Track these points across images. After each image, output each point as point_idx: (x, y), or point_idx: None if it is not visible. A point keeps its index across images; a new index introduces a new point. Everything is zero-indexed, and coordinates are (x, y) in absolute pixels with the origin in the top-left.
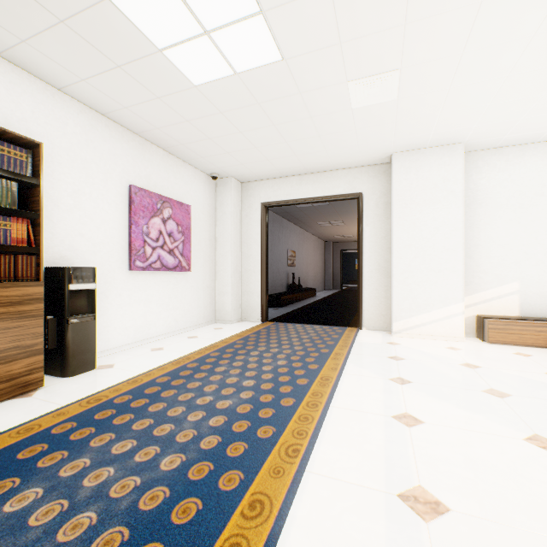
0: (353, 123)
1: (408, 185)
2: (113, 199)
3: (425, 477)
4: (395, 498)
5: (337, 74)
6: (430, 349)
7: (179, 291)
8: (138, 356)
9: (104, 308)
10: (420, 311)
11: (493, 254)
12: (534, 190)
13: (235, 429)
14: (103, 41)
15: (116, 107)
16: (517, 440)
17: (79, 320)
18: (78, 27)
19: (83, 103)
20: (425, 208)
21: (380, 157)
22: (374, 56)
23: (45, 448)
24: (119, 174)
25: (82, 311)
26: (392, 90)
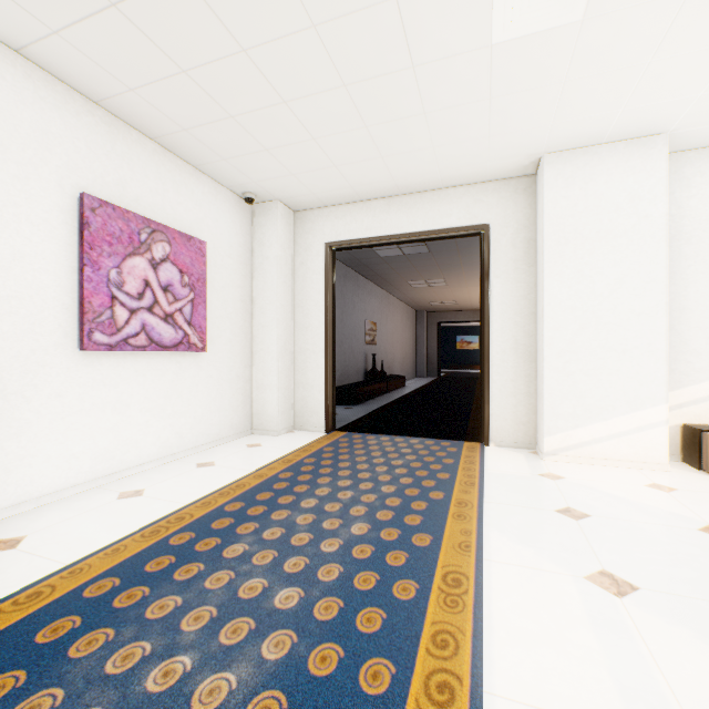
0: (488, 83)
1: (571, 208)
2: (42, 216)
3: None
4: None
5: None
6: (622, 491)
7: (186, 385)
8: (84, 514)
9: (21, 422)
10: (591, 418)
11: None
12: None
13: None
14: None
15: (36, 30)
16: None
17: None
18: None
19: None
20: (599, 245)
21: (521, 163)
22: None
23: None
24: (56, 171)
25: None
26: None
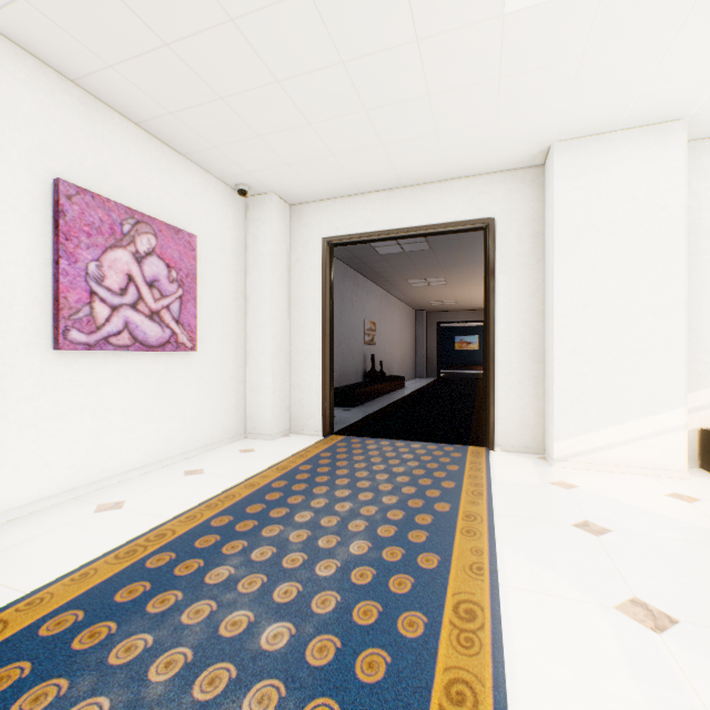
0: (498, 60)
1: (582, 199)
2: (10, 202)
3: None
4: None
5: None
6: (641, 501)
7: (174, 387)
8: (55, 530)
9: None
10: (605, 422)
11: None
12: None
13: None
14: None
15: None
16: None
17: None
18: None
19: None
20: (613, 238)
21: (529, 152)
22: None
23: None
24: (27, 154)
25: None
26: None
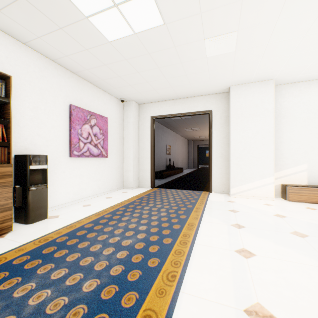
0: (207, 66)
1: (240, 105)
2: (59, 113)
3: (261, 296)
4: (242, 313)
5: (198, 34)
6: (254, 205)
7: (101, 170)
8: (74, 210)
9: (53, 180)
10: (247, 182)
11: (291, 147)
12: (316, 108)
13: (133, 260)
14: (50, 11)
15: (61, 55)
16: (317, 268)
17: (36, 188)
18: (33, 1)
19: (40, 53)
20: (250, 119)
21: (223, 88)
22: (222, 22)
23: (7, 275)
24: (63, 98)
25: (38, 182)
26: (232, 45)
